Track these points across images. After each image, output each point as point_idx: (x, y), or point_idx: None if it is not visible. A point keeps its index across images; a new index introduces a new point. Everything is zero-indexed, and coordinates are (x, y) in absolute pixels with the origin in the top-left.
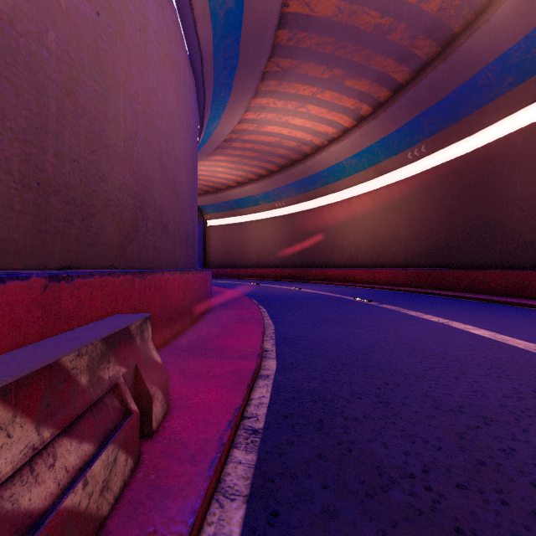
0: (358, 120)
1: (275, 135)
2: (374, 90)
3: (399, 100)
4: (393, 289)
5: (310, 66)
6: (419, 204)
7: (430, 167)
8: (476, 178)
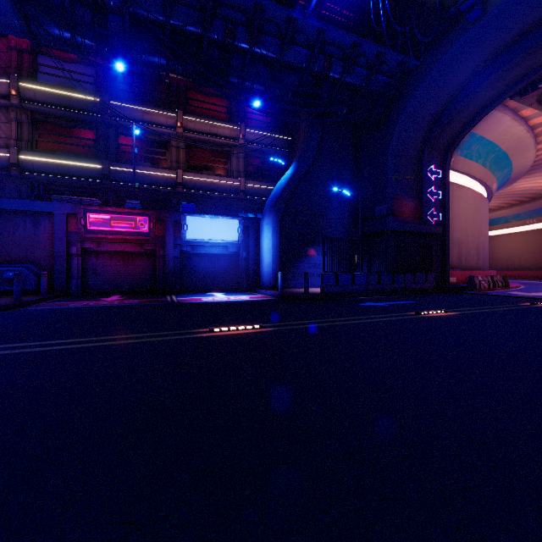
0: None
1: (525, 187)
2: None
3: None
4: None
5: None
6: None
7: None
8: None
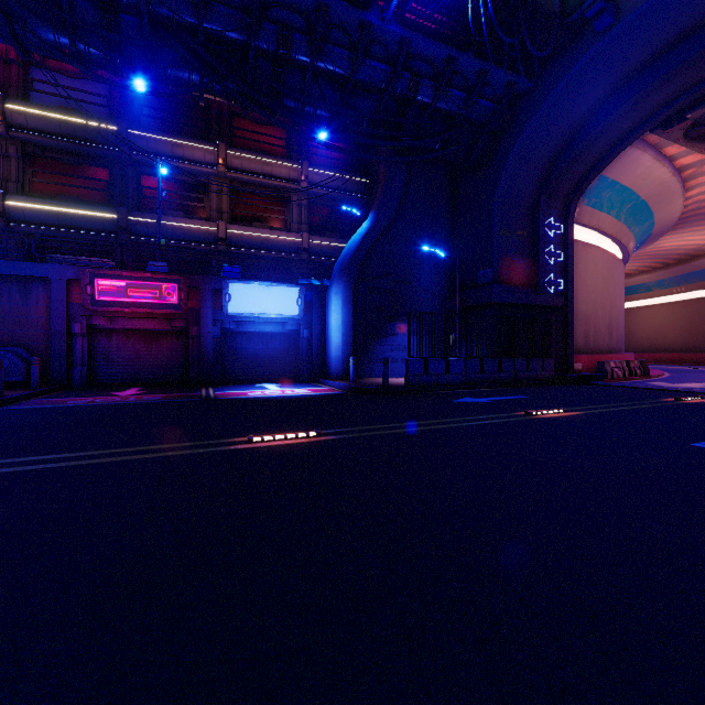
0: None
1: (671, 246)
2: None
3: None
4: None
5: (701, 222)
6: None
7: None
8: None
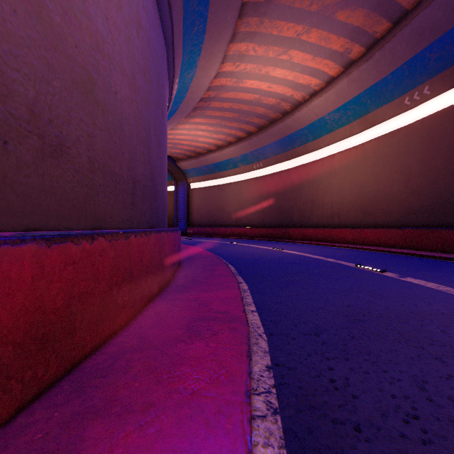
0: (346, 65)
1: (254, 91)
2: (370, 22)
3: (401, 31)
4: (389, 251)
5: None
6: (418, 155)
7: (434, 111)
8: None
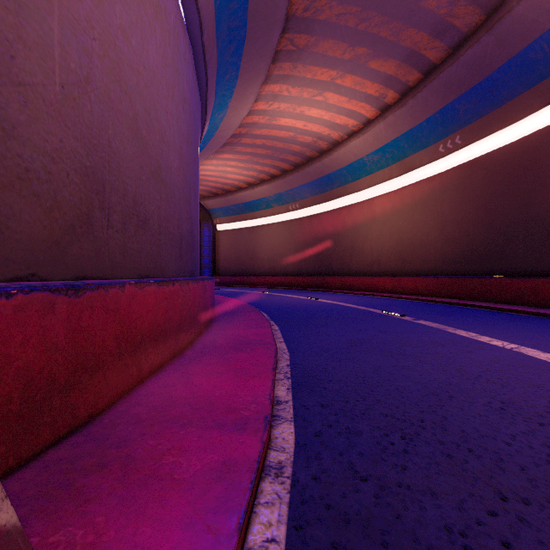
0: (383, 109)
1: (288, 129)
2: (402, 72)
3: (431, 83)
4: (423, 299)
5: (329, 44)
6: (452, 203)
7: (466, 160)
8: (524, 171)
